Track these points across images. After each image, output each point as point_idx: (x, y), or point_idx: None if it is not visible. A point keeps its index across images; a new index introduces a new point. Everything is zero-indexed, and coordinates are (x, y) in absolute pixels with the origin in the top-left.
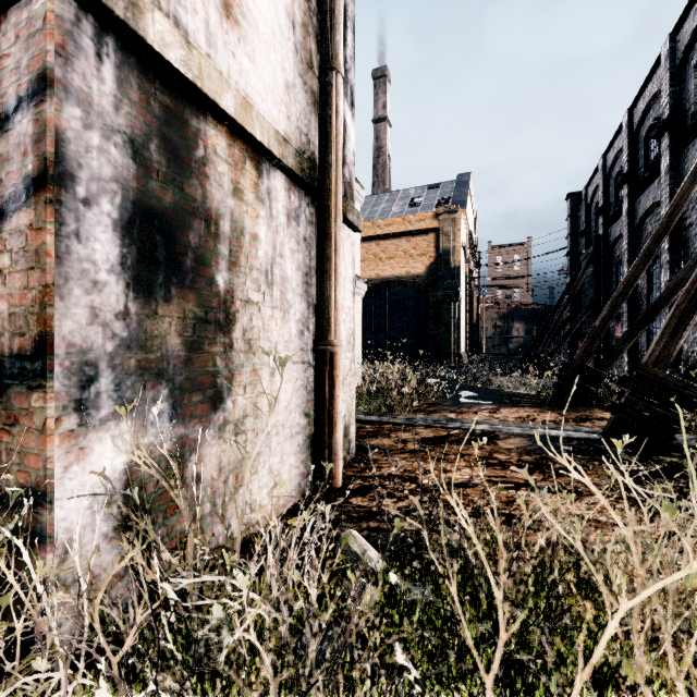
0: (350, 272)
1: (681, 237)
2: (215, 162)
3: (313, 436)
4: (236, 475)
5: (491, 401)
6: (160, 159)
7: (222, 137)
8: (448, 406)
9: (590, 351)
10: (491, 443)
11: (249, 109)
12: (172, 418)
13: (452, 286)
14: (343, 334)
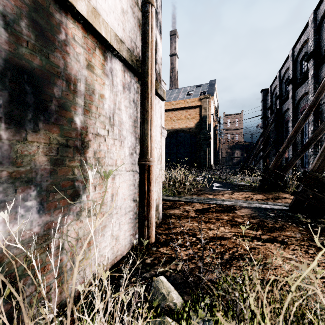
0: (159, 122)
1: (319, 109)
2: (73, 45)
3: (138, 213)
4: (89, 241)
5: (229, 188)
6: (29, 34)
7: (79, 30)
8: (208, 191)
9: (277, 164)
10: (233, 212)
11: (97, 16)
12: (40, 211)
13: (207, 133)
14: (155, 155)
